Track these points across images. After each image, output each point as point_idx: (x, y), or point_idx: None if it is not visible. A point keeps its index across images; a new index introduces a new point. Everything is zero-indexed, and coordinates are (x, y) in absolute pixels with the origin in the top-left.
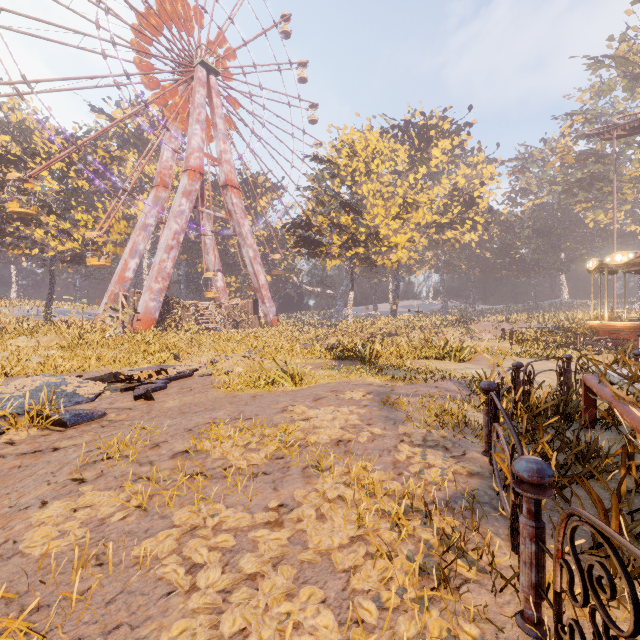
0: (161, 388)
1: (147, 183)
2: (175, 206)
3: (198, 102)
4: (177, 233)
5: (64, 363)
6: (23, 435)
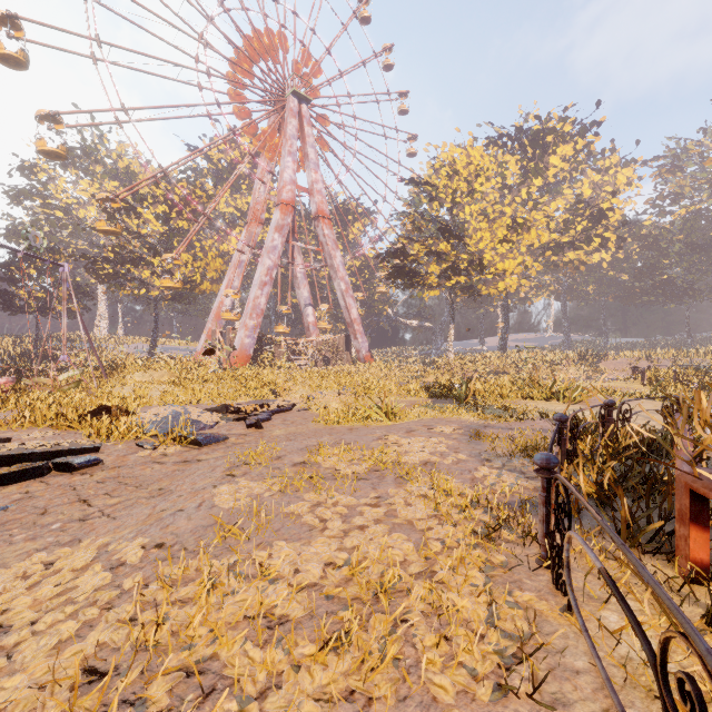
0: (267, 419)
1: (239, 218)
2: (268, 242)
3: (290, 134)
4: (270, 269)
5: (182, 396)
6: (172, 450)
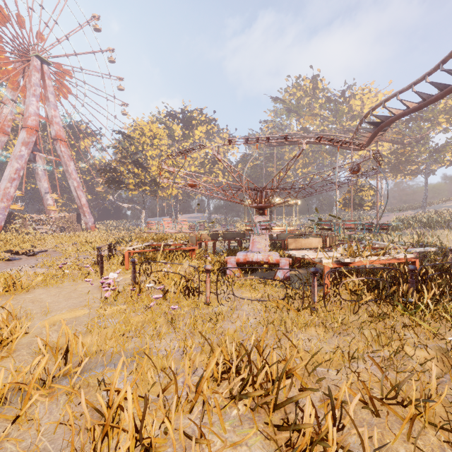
0: (37, 254)
1: None
2: (16, 151)
3: (34, 82)
4: (18, 170)
5: None
6: None
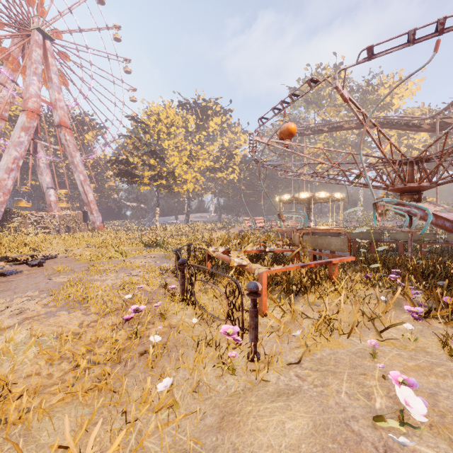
0: (43, 262)
1: None
2: (14, 137)
3: (35, 59)
4: (17, 159)
5: None
6: None
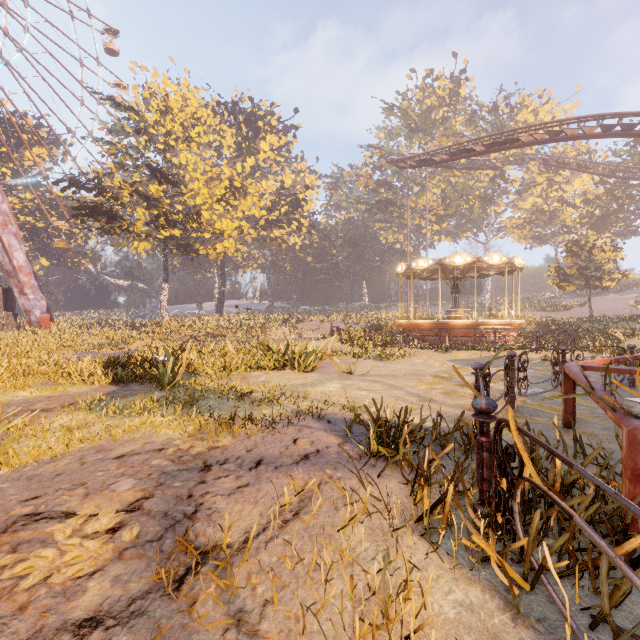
0: None
1: None
2: None
3: None
4: None
5: None
6: None
